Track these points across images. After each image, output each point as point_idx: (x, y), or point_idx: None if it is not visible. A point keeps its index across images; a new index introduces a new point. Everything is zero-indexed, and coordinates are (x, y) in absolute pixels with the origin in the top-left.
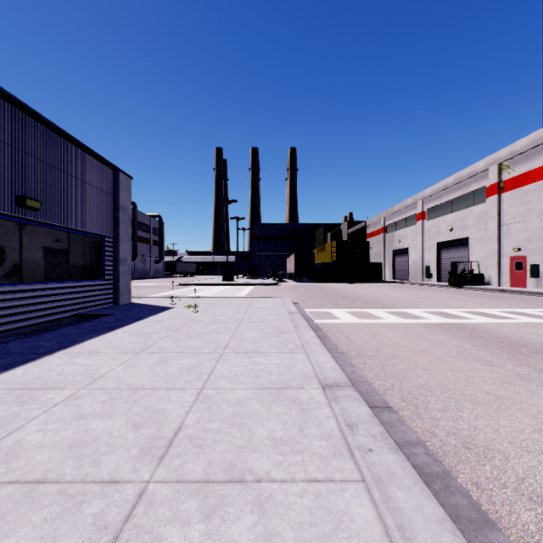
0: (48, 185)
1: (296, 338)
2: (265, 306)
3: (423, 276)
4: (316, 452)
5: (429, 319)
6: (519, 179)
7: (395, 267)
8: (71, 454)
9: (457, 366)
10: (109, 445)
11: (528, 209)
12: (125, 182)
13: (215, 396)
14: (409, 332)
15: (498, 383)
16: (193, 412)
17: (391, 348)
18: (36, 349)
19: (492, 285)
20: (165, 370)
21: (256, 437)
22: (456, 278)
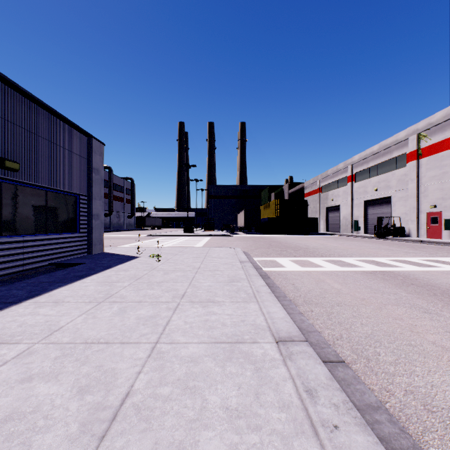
0: (27, 149)
1: (248, 286)
2: (220, 256)
3: (353, 229)
4: (276, 429)
5: (363, 267)
6: (435, 147)
7: (329, 221)
8: (2, 431)
9: (398, 313)
10: (46, 419)
11: (442, 172)
12: (98, 148)
13: (168, 352)
14: (348, 279)
15: (441, 332)
16: (145, 373)
17: (334, 295)
18: (6, 299)
19: (412, 237)
20: (123, 321)
21: (209, 406)
22: (381, 231)
